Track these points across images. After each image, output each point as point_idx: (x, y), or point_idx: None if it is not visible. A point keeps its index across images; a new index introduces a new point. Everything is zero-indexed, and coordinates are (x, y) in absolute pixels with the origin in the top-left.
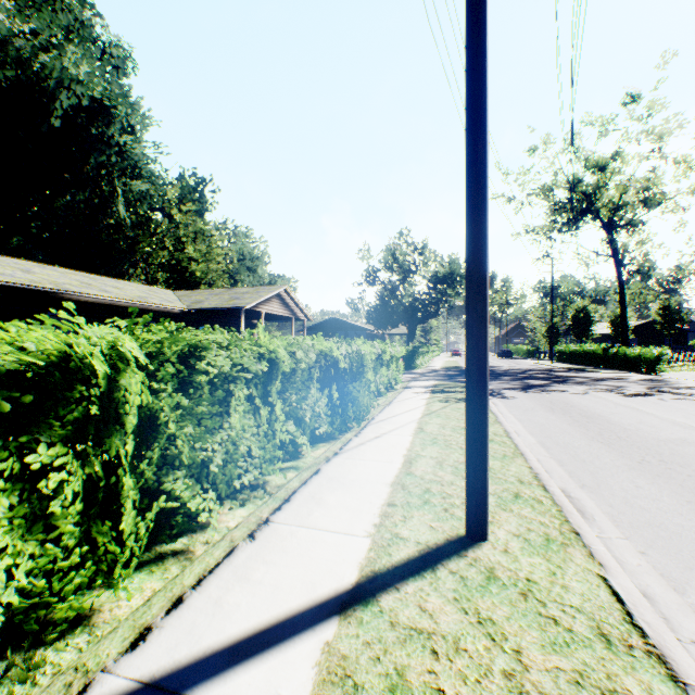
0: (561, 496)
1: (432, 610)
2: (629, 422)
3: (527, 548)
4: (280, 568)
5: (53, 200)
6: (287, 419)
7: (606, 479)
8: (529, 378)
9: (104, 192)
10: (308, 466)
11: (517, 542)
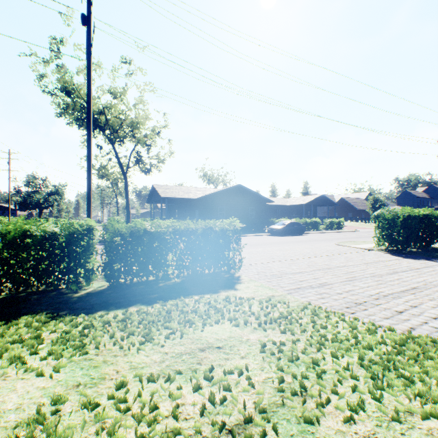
0: None
1: None
2: None
3: None
4: None
5: None
6: None
7: None
8: None
9: None
10: None
11: None
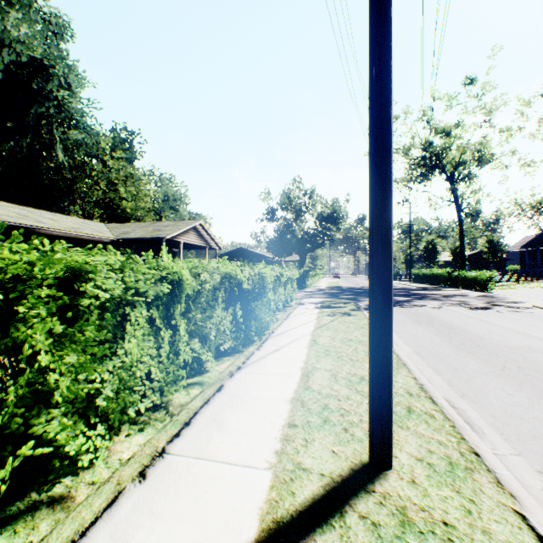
0: (450, 409)
1: None
2: (481, 332)
3: (434, 477)
4: (168, 523)
5: None
6: (192, 338)
7: (480, 387)
8: (395, 295)
9: (45, 139)
10: (212, 382)
11: (422, 469)
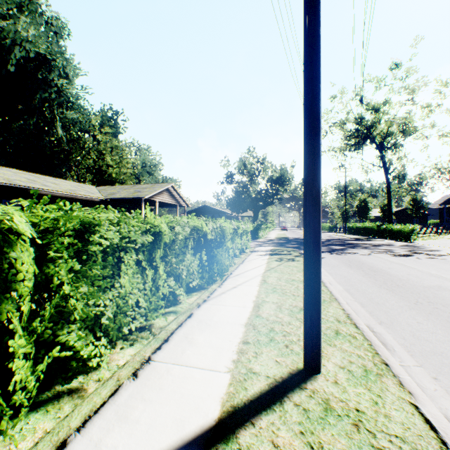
0: (369, 332)
1: (283, 446)
2: (402, 274)
3: (352, 379)
4: (156, 406)
5: (11, 123)
6: (168, 277)
7: (396, 317)
8: (332, 244)
9: (47, 118)
10: (184, 311)
11: (343, 374)
